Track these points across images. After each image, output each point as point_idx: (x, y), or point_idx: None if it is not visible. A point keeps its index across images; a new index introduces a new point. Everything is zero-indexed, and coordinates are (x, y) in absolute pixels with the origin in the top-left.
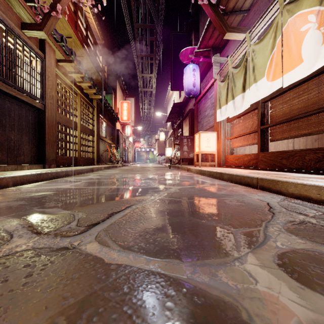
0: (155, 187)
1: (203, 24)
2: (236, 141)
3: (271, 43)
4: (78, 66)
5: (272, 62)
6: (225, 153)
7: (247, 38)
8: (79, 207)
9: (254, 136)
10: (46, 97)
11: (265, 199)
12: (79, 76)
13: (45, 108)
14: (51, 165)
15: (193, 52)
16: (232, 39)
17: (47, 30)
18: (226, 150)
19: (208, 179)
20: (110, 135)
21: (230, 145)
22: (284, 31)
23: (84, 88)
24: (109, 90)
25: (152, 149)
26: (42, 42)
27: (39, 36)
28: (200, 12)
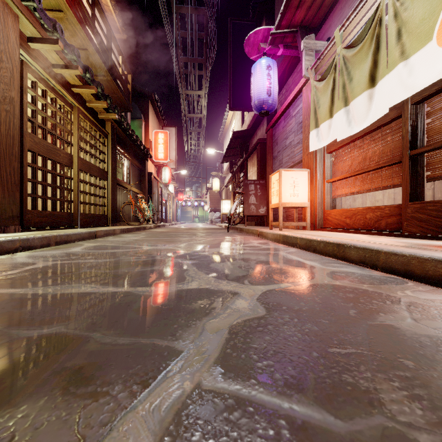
0: (195, 287)
1: (281, 1)
2: (346, 184)
3: None
4: (71, 55)
5: None
6: (324, 205)
7: None
8: None
9: (387, 173)
10: None
11: None
12: (72, 73)
13: None
14: (7, 228)
15: (268, 38)
16: None
17: None
18: (325, 200)
19: (311, 258)
20: (136, 181)
21: (333, 192)
22: None
23: (88, 100)
24: (136, 114)
25: (202, 202)
26: None
27: None
28: None
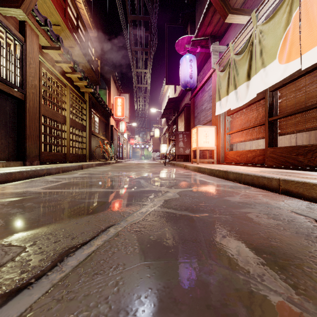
0: (148, 189)
1: (199, 14)
2: (237, 136)
3: (284, 19)
4: (66, 54)
5: (285, 41)
6: (225, 148)
7: (253, 18)
8: (22, 231)
9: (259, 130)
10: (27, 86)
11: (304, 211)
12: (67, 66)
13: (26, 98)
14: (33, 162)
15: (190, 41)
16: (234, 22)
17: (26, 8)
18: (225, 145)
19: (210, 179)
20: (103, 131)
21: (230, 140)
22: (304, 1)
23: (74, 81)
24: (102, 86)
25: (147, 145)
26: (22, 24)
27: (17, 15)
28: (197, 2)
